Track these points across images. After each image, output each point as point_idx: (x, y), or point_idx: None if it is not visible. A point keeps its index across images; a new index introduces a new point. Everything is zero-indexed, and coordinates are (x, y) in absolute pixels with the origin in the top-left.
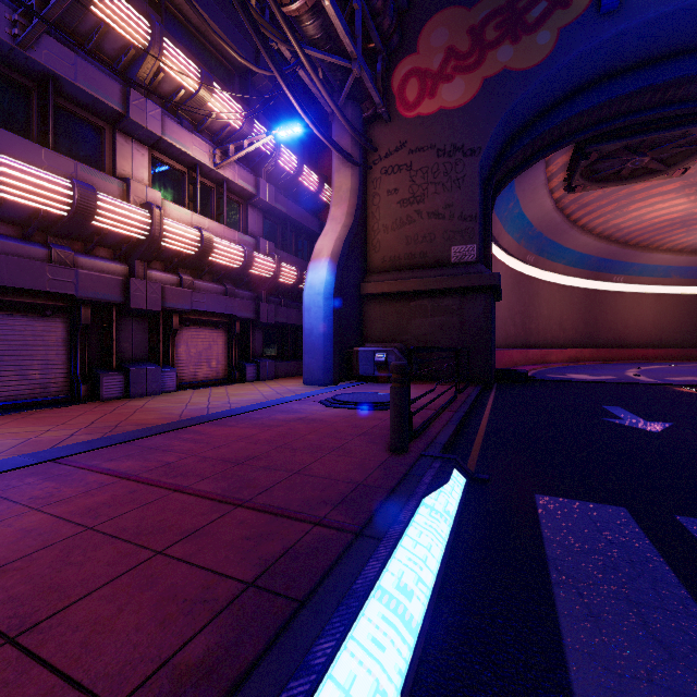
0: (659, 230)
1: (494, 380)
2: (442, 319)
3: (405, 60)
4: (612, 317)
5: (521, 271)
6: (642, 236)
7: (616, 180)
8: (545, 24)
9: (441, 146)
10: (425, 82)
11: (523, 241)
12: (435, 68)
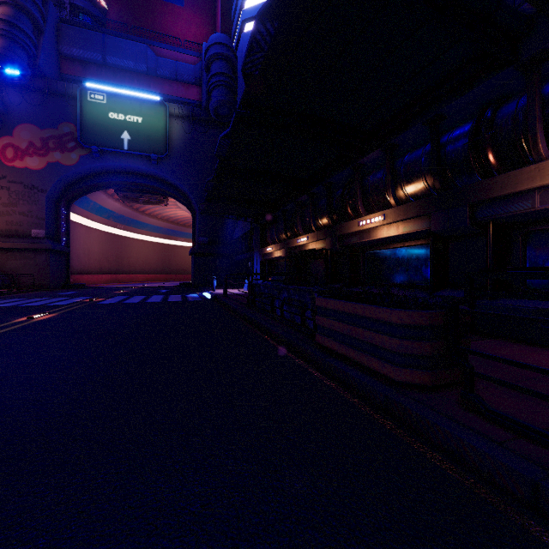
0: (190, 220)
1: (63, 288)
2: (26, 261)
3: (6, 137)
4: (179, 258)
5: (114, 233)
6: (184, 221)
7: (143, 202)
8: (74, 151)
9: (27, 184)
10: (18, 152)
11: (112, 218)
12: (23, 147)
